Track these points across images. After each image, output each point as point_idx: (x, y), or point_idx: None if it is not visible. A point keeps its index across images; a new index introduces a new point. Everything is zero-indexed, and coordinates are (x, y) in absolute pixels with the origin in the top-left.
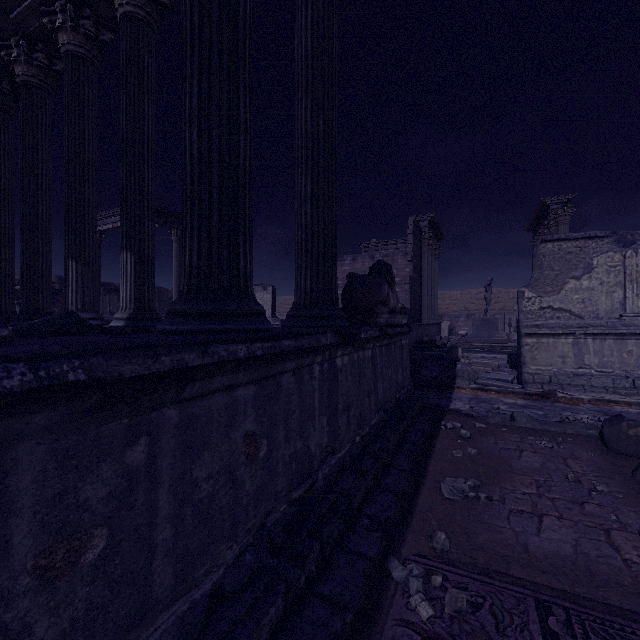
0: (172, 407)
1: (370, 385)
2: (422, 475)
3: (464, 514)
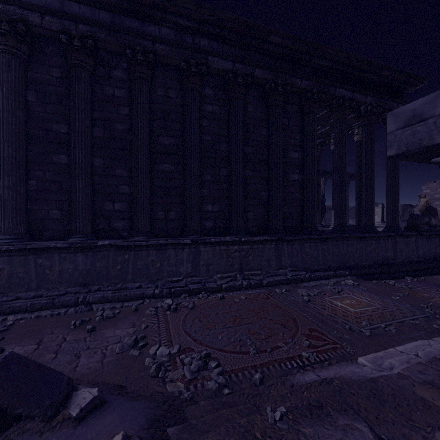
0: (364, 241)
1: (413, 248)
2: (431, 275)
3: (437, 280)
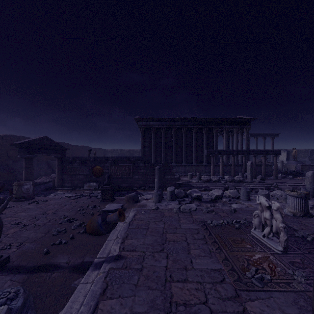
0: None
1: None
2: None
3: None
